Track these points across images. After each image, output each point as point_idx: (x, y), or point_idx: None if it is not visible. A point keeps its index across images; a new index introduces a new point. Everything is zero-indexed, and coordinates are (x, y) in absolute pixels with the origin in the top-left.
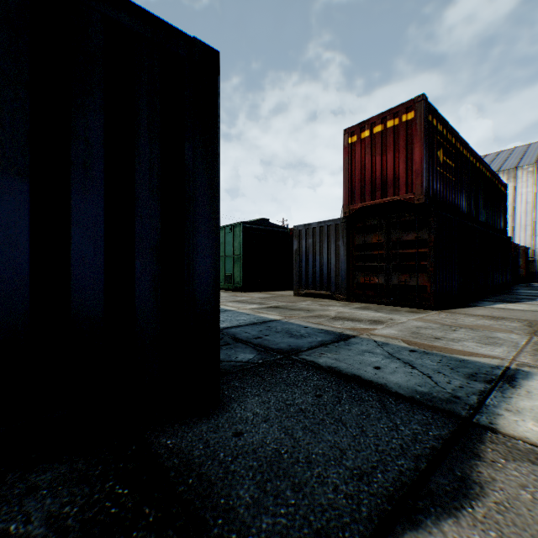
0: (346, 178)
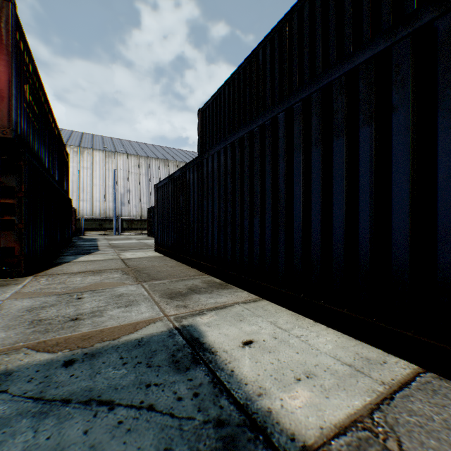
0: None
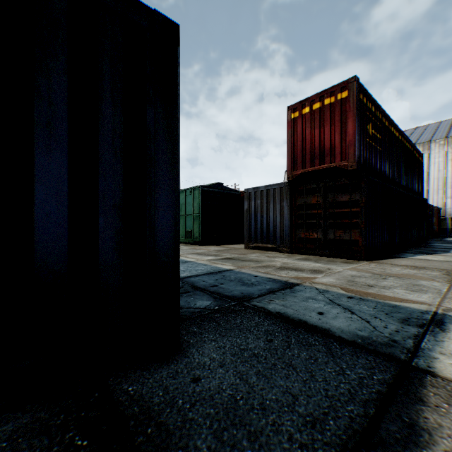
0: (289, 148)
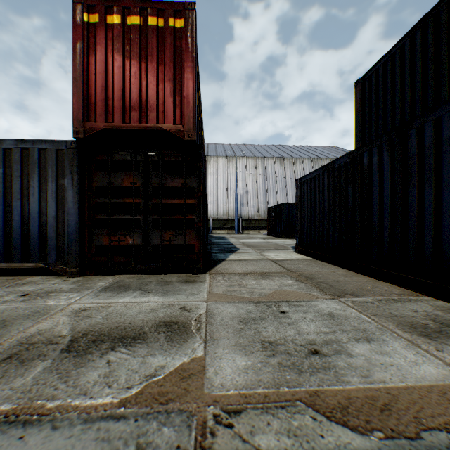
0: (80, 76)
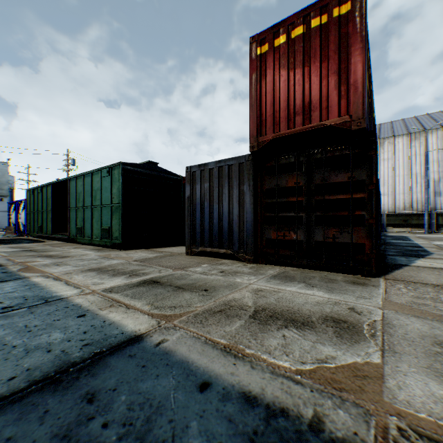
0: (254, 101)
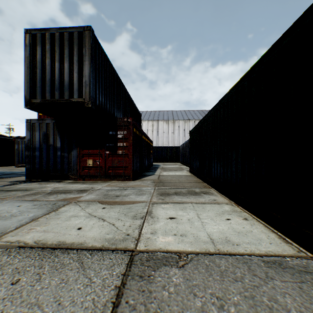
0: None
